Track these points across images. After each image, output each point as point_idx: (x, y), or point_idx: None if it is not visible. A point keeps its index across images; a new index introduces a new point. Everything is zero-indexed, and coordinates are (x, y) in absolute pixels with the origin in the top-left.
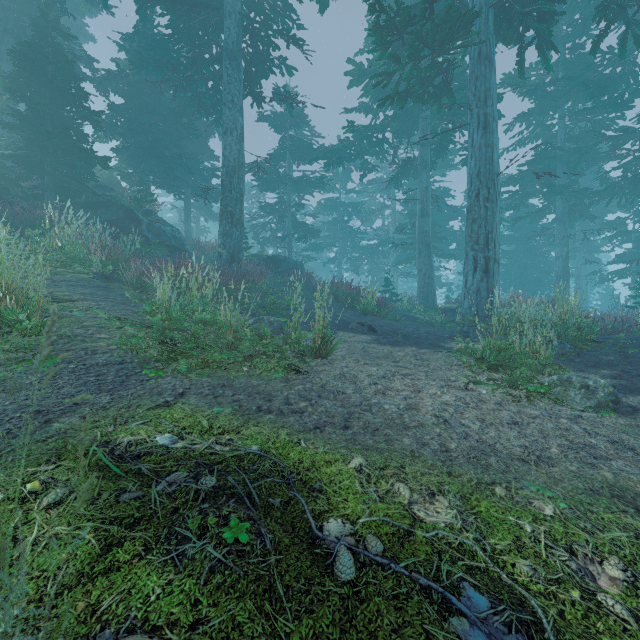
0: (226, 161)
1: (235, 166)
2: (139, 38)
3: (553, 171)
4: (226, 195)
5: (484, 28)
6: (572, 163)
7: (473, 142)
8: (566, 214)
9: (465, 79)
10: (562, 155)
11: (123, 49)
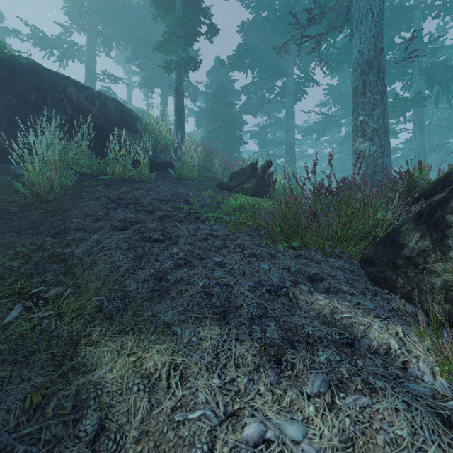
0: (290, 143)
1: (294, 145)
2: (216, 74)
3: (430, 137)
4: (290, 159)
5: (421, 89)
6: (444, 134)
7: (416, 138)
8: (439, 161)
9: (389, 92)
10: (437, 129)
11: (211, 80)
